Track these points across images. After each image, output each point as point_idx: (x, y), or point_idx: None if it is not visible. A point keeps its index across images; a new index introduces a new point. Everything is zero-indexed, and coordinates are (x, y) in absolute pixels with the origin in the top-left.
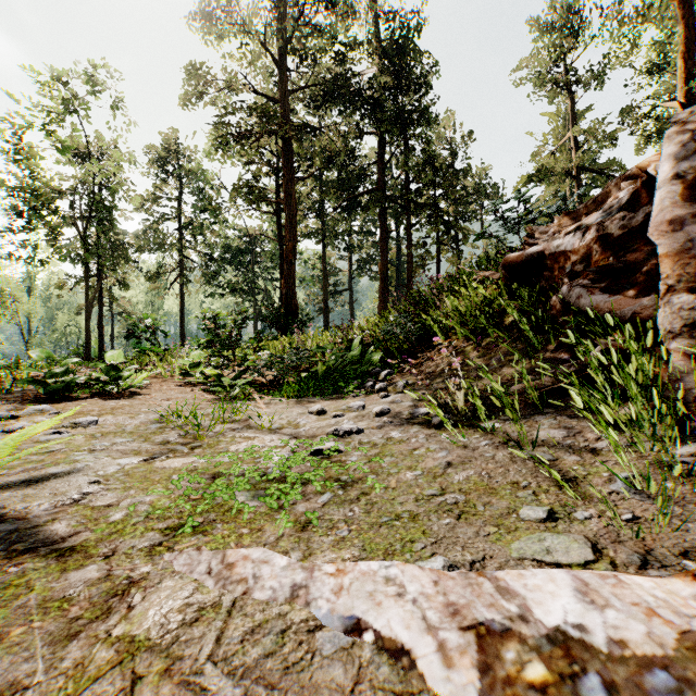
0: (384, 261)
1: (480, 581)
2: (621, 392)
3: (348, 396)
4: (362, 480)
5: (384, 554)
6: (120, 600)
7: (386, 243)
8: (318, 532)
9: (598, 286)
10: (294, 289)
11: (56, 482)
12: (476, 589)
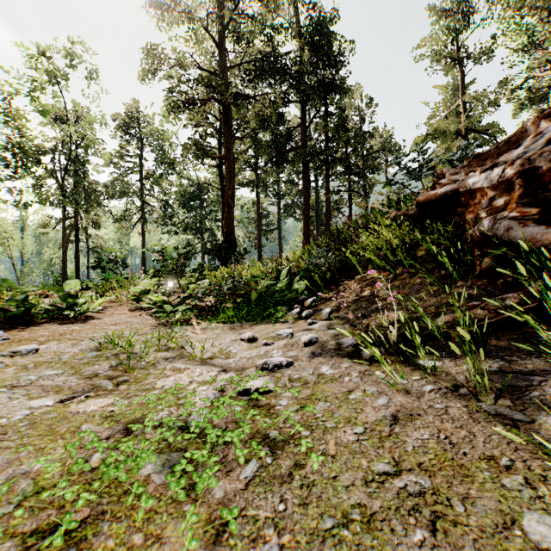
0: (306, 205)
1: None
2: None
3: (277, 321)
4: (294, 438)
5: None
6: None
7: (308, 190)
8: (236, 547)
9: (530, 218)
10: (233, 228)
11: None
12: None
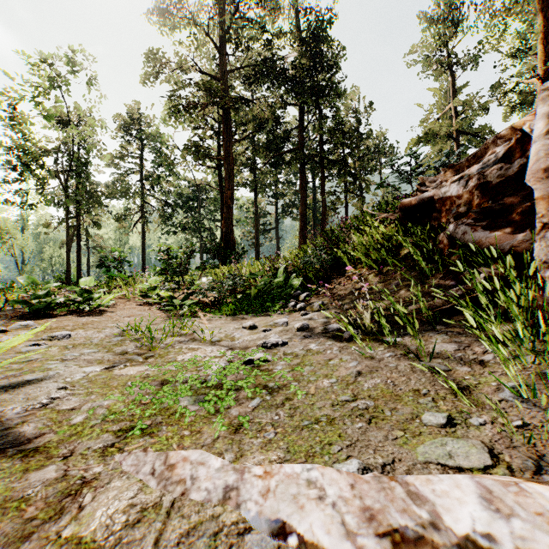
0: (303, 206)
1: (392, 485)
2: (501, 312)
3: (275, 314)
4: (286, 386)
5: (305, 455)
6: (72, 500)
7: (305, 191)
8: (248, 434)
9: (480, 224)
10: (232, 228)
11: (29, 388)
12: (389, 494)
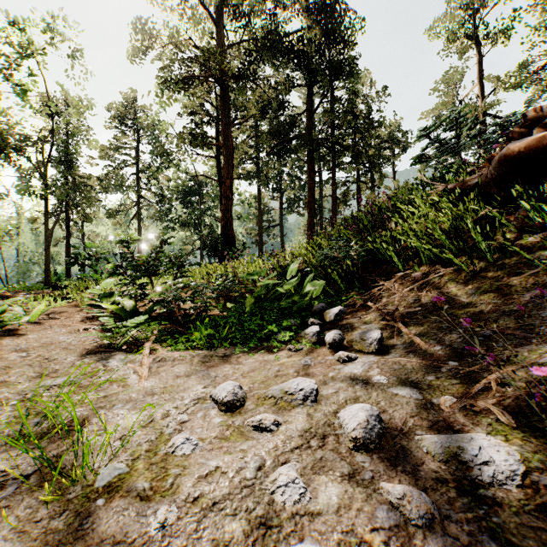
0: (311, 197)
1: None
2: None
3: (283, 347)
4: None
5: None
6: None
7: (313, 181)
8: None
9: None
10: (231, 222)
11: None
12: None
